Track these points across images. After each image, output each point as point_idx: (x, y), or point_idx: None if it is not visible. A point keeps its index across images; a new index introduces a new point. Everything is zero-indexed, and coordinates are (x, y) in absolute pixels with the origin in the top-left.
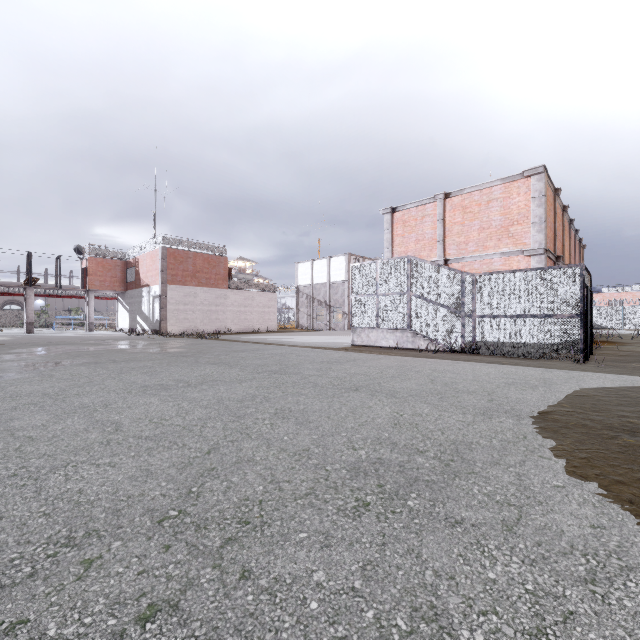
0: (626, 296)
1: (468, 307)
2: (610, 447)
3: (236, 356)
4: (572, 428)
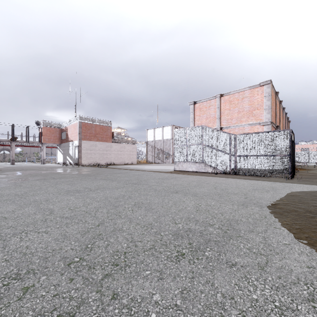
0: (310, 146)
1: (232, 151)
2: (311, 222)
3: (115, 176)
4: (290, 212)
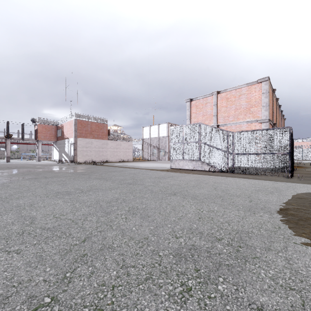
0: (303, 144)
1: (230, 149)
2: None
3: (110, 174)
4: (305, 221)
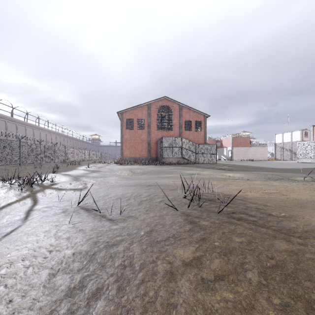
0: None
1: None
2: None
3: (268, 162)
4: None
